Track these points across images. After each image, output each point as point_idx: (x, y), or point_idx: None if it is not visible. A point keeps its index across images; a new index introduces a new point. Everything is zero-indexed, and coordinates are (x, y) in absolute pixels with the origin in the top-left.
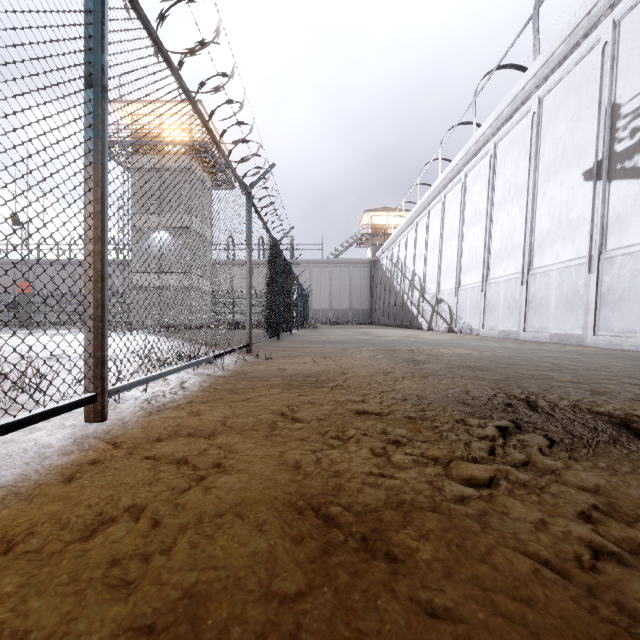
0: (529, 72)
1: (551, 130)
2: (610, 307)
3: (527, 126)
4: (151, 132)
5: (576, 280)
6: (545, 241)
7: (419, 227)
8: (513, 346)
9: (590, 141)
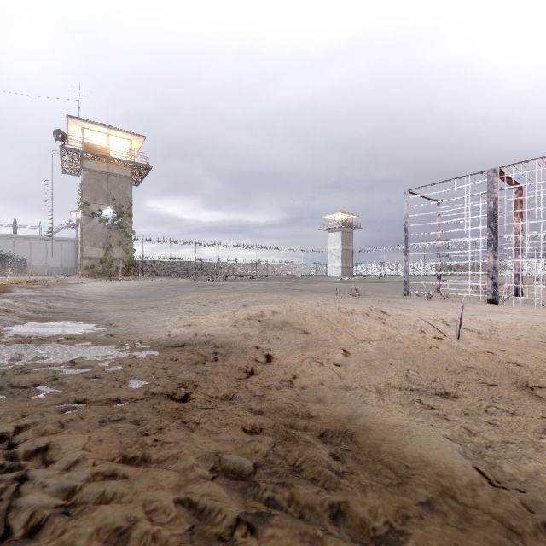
0: None
1: None
2: None
3: None
4: None
5: None
6: None
7: None
8: None
9: None
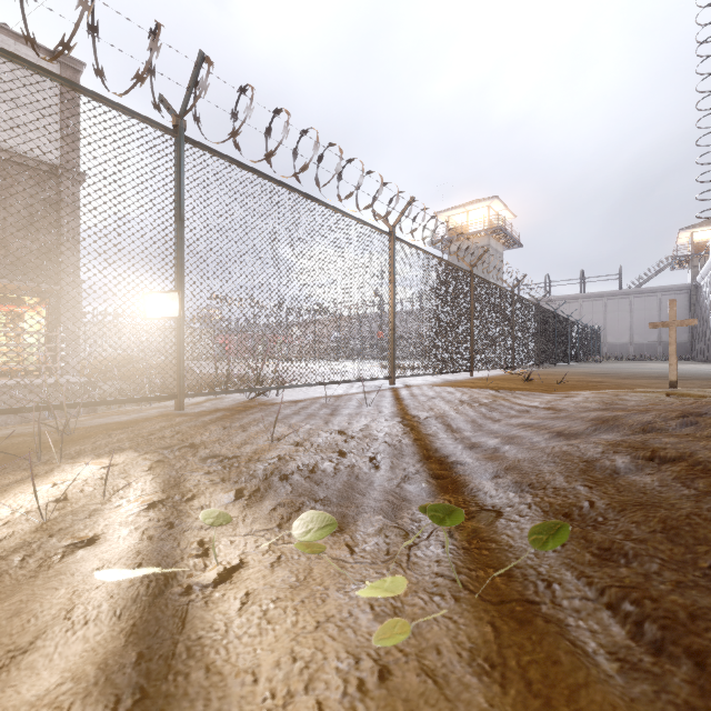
0: None
1: None
2: None
3: None
4: (463, 228)
5: None
6: None
7: None
8: None
9: None
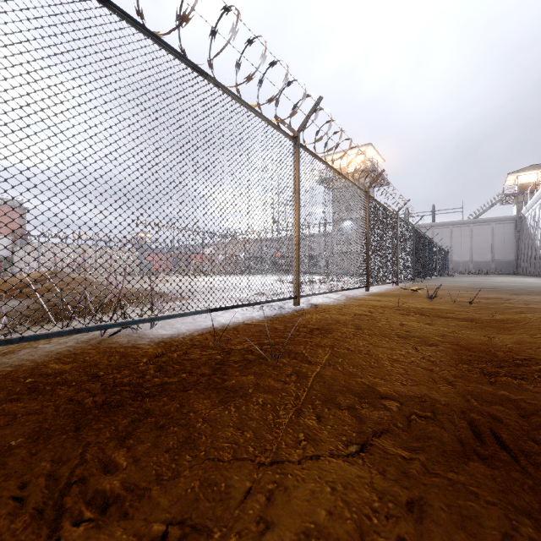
0: None
1: None
2: None
3: None
4: (344, 169)
5: None
6: None
7: None
8: None
9: None
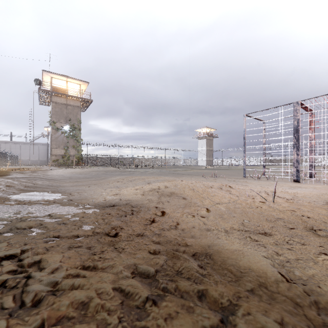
0: None
1: None
2: None
3: None
4: None
5: None
6: None
7: None
8: None
9: None
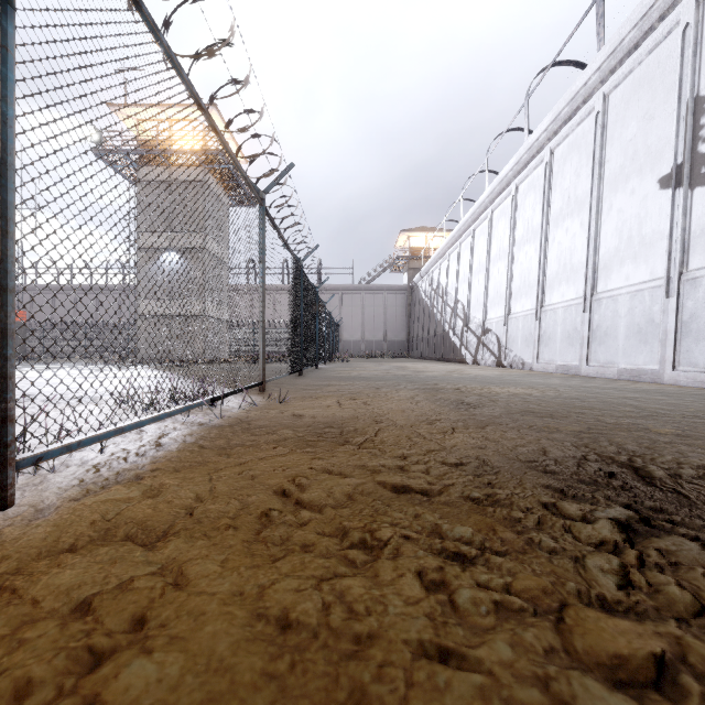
0: (592, 64)
1: (619, 131)
2: (694, 337)
3: (589, 128)
4: (159, 140)
5: (651, 306)
6: (612, 261)
7: (462, 248)
8: (577, 384)
9: (667, 142)
